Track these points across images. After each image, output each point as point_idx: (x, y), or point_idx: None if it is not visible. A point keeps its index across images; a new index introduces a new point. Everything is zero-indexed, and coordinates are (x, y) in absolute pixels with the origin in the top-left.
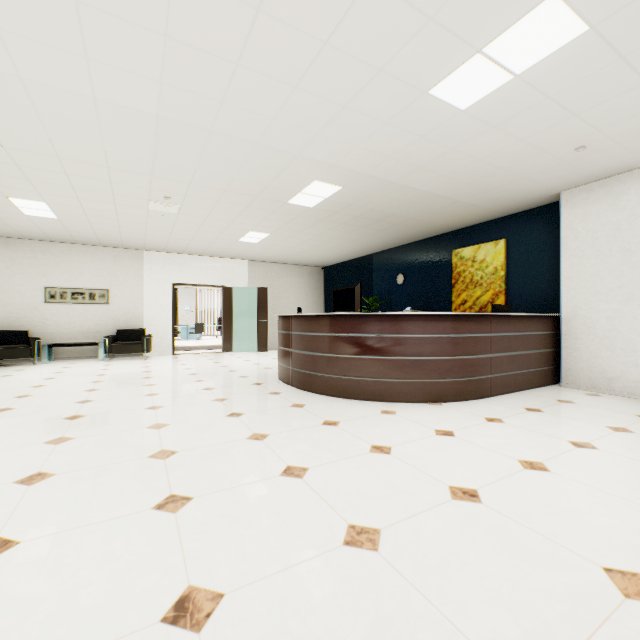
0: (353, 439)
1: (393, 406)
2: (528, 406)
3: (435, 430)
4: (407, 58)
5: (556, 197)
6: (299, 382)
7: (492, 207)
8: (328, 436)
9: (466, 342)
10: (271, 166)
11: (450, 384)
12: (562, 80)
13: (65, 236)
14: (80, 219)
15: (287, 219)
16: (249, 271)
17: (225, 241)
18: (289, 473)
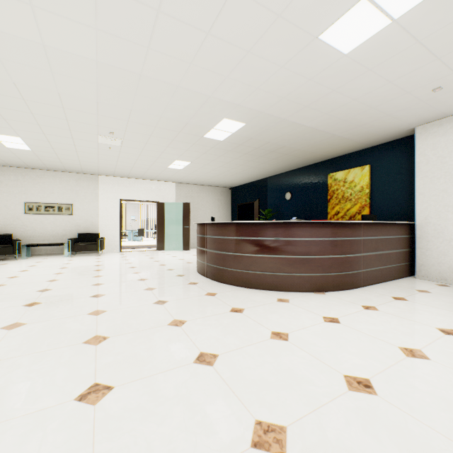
0: (256, 325)
1: (286, 295)
2: (394, 295)
3: (323, 317)
4: (302, 3)
5: (411, 131)
6: (212, 274)
7: (360, 140)
8: (235, 322)
9: (344, 244)
10: (190, 106)
11: (331, 277)
12: (432, 24)
13: (39, 164)
14: (48, 151)
15: (203, 150)
16: (176, 190)
17: (158, 168)
18: (201, 360)
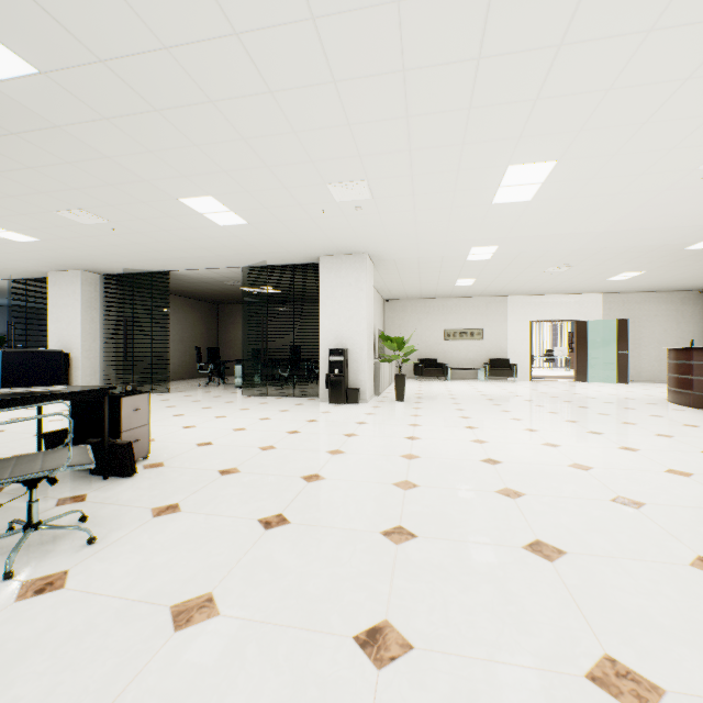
0: None
1: None
2: None
3: None
4: None
5: None
6: (702, 404)
7: None
8: None
9: None
10: (678, 234)
11: None
12: None
13: (461, 294)
14: (485, 284)
15: (674, 259)
16: (603, 304)
17: (590, 282)
18: None
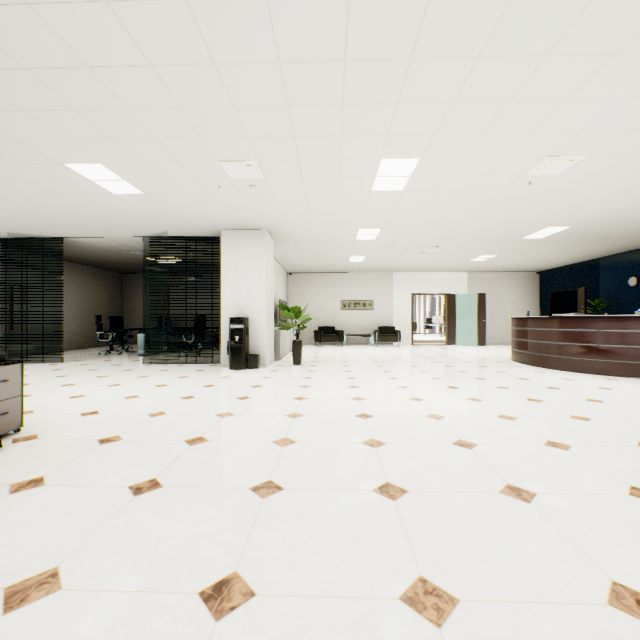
0: (585, 384)
1: (616, 378)
2: None
3: None
4: (622, 183)
5: None
6: (534, 361)
7: None
8: (567, 382)
9: None
10: (517, 226)
11: None
12: None
13: (354, 269)
14: (374, 261)
15: (516, 246)
16: (468, 281)
17: (457, 262)
18: (550, 388)
